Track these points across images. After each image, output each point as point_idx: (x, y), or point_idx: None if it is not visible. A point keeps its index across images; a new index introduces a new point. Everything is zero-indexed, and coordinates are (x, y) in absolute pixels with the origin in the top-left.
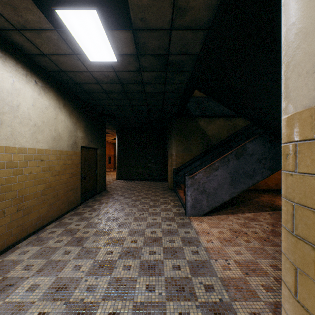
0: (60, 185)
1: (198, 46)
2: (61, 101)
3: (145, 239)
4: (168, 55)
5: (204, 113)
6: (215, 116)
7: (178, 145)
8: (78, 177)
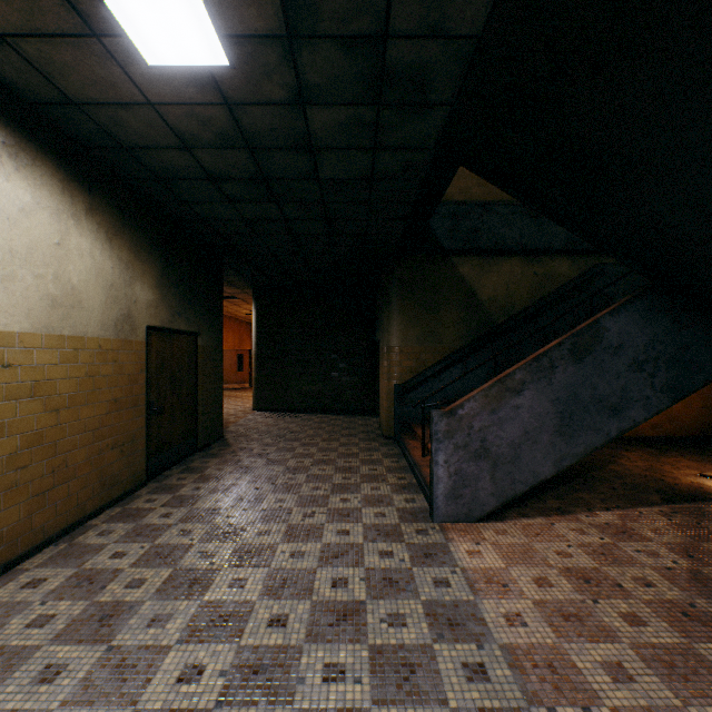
0: (75, 435)
1: (482, 1)
2: (79, 197)
3: (313, 614)
4: (385, 39)
5: (473, 244)
6: (499, 253)
7: (406, 326)
8: (136, 410)
